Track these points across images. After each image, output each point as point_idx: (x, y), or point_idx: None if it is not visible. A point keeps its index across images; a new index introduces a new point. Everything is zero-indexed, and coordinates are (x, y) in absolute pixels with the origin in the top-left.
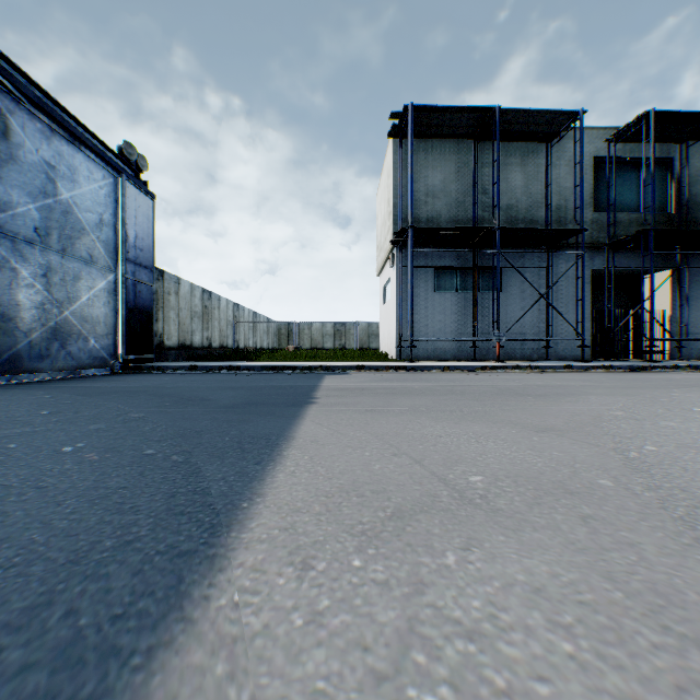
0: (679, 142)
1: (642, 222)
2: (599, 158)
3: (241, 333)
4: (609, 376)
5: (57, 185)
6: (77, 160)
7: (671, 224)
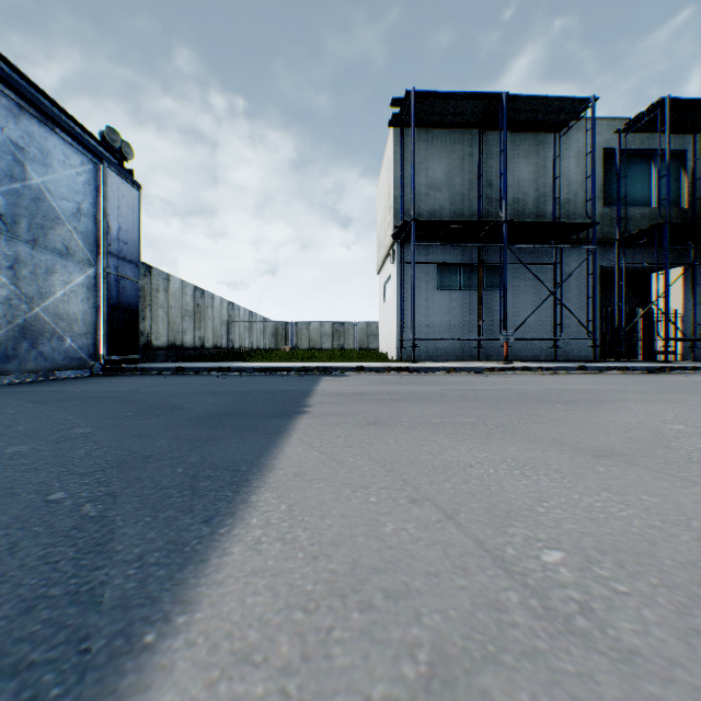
0: (693, 133)
1: (653, 217)
2: (609, 149)
3: (236, 332)
4: (630, 379)
5: (26, 168)
6: (50, 142)
7: (683, 219)
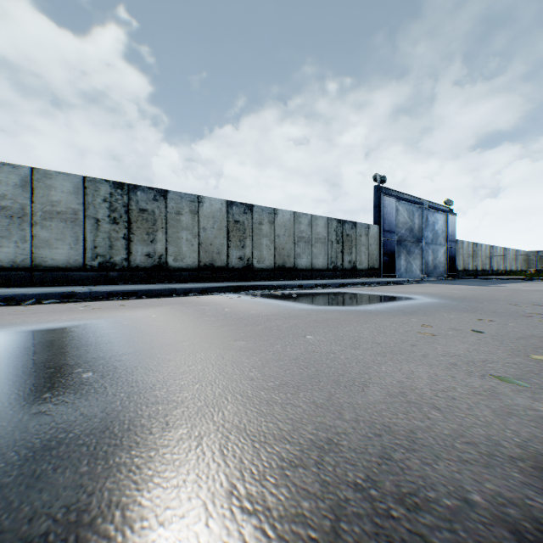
0: None
1: None
2: None
3: (493, 261)
4: None
5: (434, 226)
6: (437, 216)
7: None
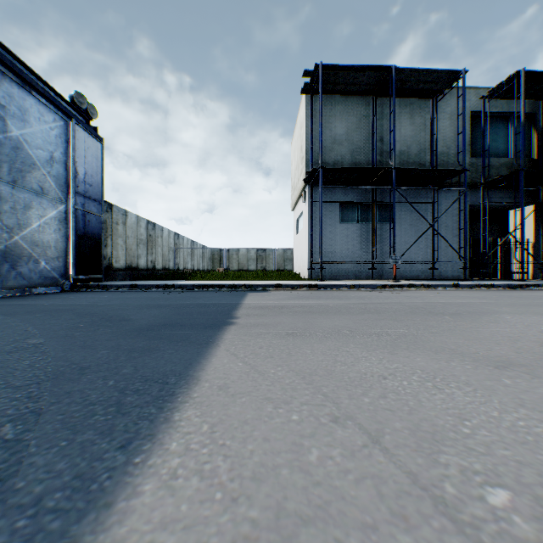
0: (542, 99)
1: (510, 166)
2: (475, 112)
3: (181, 257)
4: (496, 294)
5: (7, 123)
6: (27, 102)
7: (534, 167)
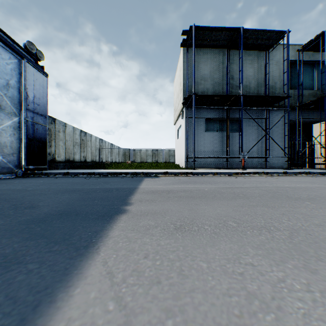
0: None
1: (315, 95)
2: (292, 60)
3: (104, 154)
4: (317, 179)
5: None
6: None
7: None
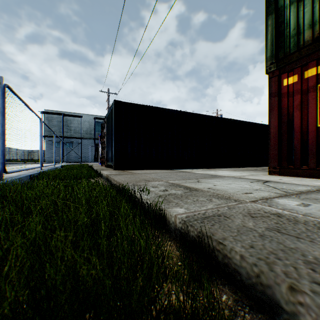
0: None
1: None
2: (96, 121)
3: None
4: None
5: None
6: None
7: None
